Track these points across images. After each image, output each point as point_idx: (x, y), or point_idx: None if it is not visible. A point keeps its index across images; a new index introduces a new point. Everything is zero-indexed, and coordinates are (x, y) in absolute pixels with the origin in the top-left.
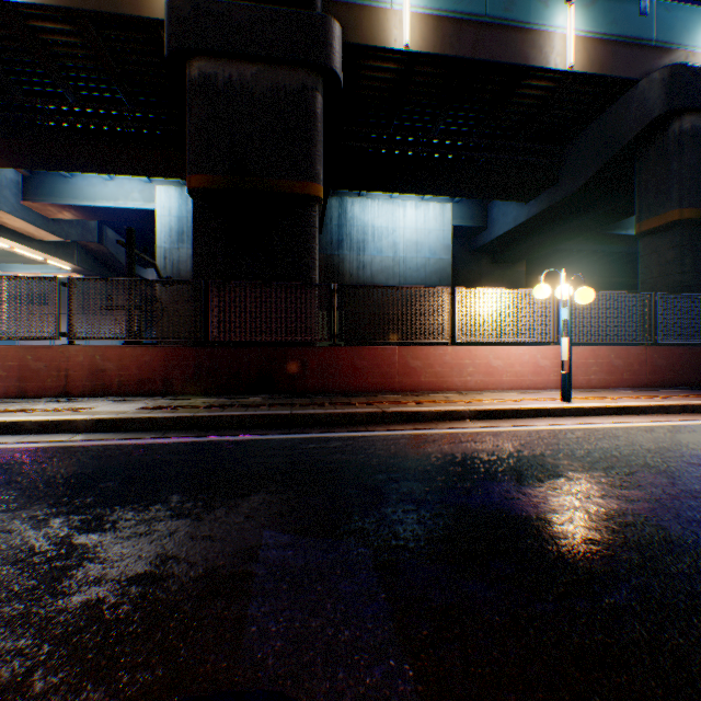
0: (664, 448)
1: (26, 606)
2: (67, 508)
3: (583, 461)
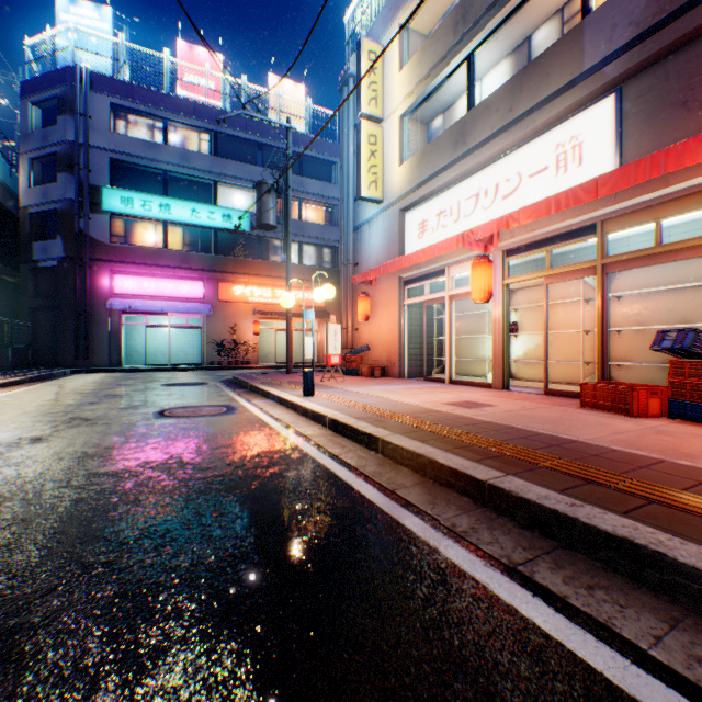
0: (61, 393)
1: (110, 426)
2: (1, 441)
3: (61, 399)
